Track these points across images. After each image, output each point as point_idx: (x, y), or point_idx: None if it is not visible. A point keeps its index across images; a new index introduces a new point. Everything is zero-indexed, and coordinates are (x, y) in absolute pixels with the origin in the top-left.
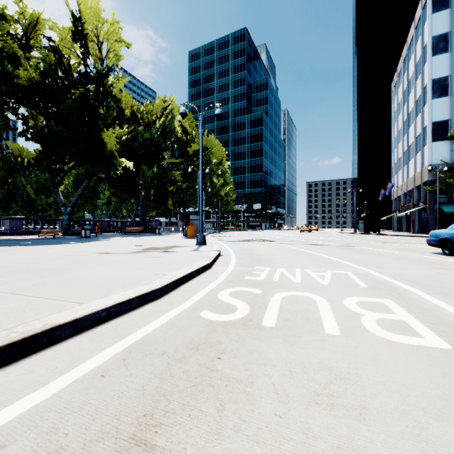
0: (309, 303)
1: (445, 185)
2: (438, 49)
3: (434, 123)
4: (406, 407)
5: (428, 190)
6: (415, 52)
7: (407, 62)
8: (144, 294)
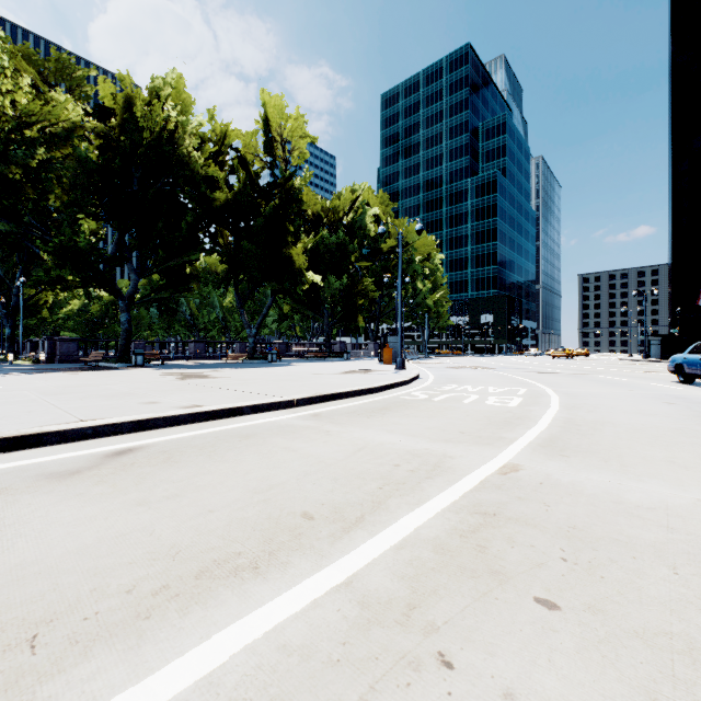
0: (467, 397)
1: None
2: None
3: None
4: (469, 410)
5: None
6: None
7: None
8: (368, 388)
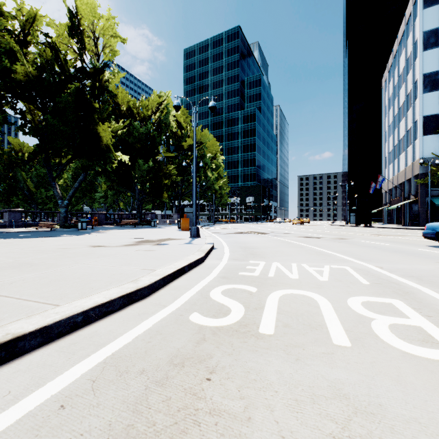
0: (310, 303)
1: (436, 178)
2: (429, 44)
3: (425, 117)
4: None
5: (419, 183)
6: (406, 48)
7: (398, 58)
8: (128, 293)
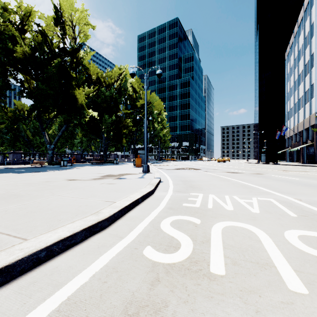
0: (250, 237)
1: None
2: None
3: None
4: None
5: (315, 131)
6: (304, 29)
7: (298, 37)
8: (90, 226)
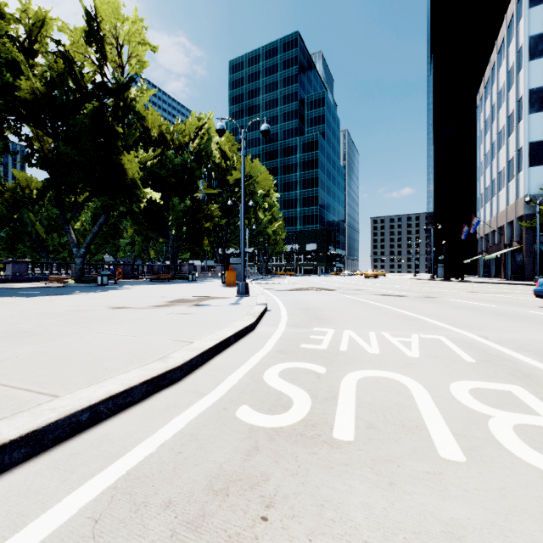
0: (399, 391)
1: None
2: (536, 52)
3: (532, 144)
4: None
5: (524, 226)
6: (507, 57)
7: (497, 70)
8: (154, 377)
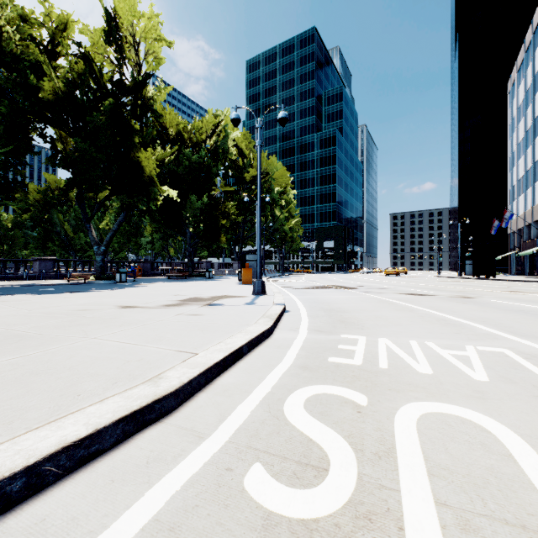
0: (485, 444)
1: None
2: None
3: None
4: None
5: None
6: None
7: (532, 51)
8: (135, 411)
